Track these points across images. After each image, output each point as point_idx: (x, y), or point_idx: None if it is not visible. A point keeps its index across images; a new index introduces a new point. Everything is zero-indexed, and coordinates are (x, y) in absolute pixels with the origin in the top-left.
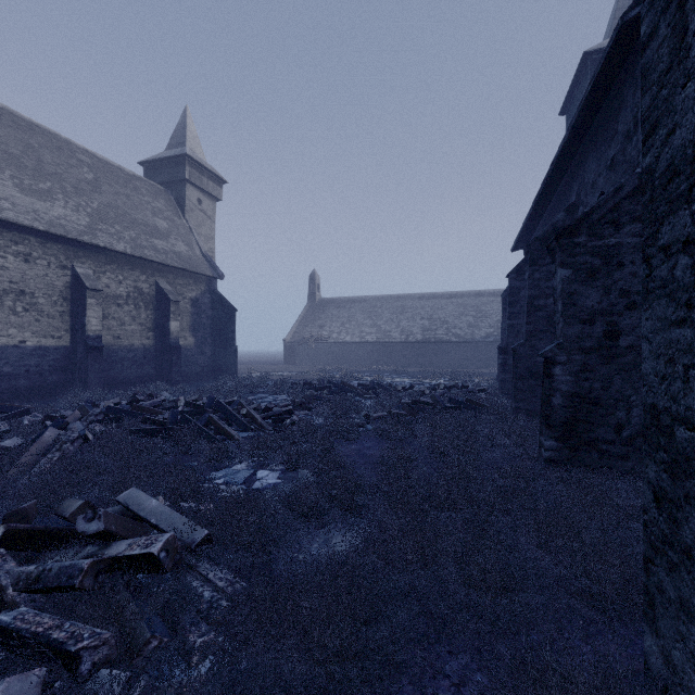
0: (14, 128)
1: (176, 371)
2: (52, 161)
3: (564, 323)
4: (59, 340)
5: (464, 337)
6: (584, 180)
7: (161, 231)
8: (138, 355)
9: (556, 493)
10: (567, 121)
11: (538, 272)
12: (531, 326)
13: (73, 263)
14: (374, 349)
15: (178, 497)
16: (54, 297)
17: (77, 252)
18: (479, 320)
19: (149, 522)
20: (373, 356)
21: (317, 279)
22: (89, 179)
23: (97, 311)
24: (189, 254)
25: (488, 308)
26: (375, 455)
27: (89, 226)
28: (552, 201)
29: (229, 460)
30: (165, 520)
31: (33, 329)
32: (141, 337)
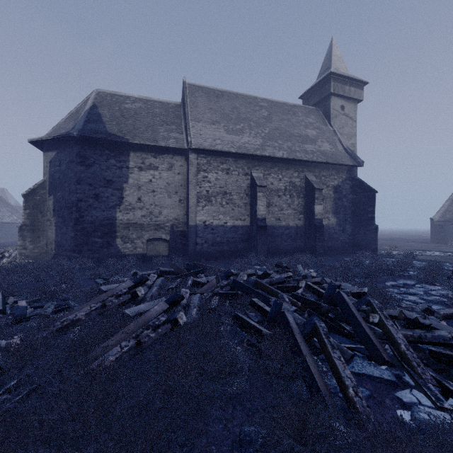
0: (228, 100)
1: (319, 246)
2: (245, 111)
3: None
4: (243, 221)
5: None
6: None
7: (310, 138)
8: (292, 232)
9: None
10: None
11: None
12: None
13: (251, 170)
14: None
15: None
16: (241, 194)
17: (254, 163)
18: None
19: None
20: None
21: None
22: (265, 116)
23: (263, 201)
24: (332, 151)
25: None
26: None
27: (261, 144)
28: None
29: None
30: None
31: (230, 215)
32: (294, 218)
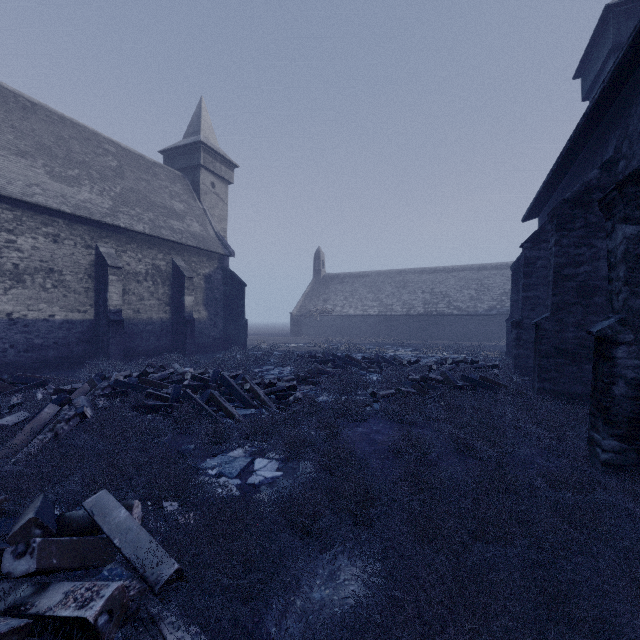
0: (48, 122)
1: (190, 343)
2: (81, 150)
3: (629, 292)
4: (84, 314)
5: (466, 310)
6: (628, 129)
7: (177, 213)
8: (156, 328)
9: (632, 515)
10: (582, 83)
11: (566, 237)
12: (558, 298)
13: (97, 243)
14: (376, 321)
15: (160, 497)
16: (80, 274)
17: (101, 233)
18: (481, 294)
19: (112, 543)
20: (375, 329)
21: (322, 256)
22: (113, 166)
23: (117, 287)
24: (203, 234)
25: (490, 282)
26: (385, 442)
27: (112, 209)
28: (576, 162)
29: (226, 445)
30: (130, 542)
31: (61, 304)
32: (159, 311)
